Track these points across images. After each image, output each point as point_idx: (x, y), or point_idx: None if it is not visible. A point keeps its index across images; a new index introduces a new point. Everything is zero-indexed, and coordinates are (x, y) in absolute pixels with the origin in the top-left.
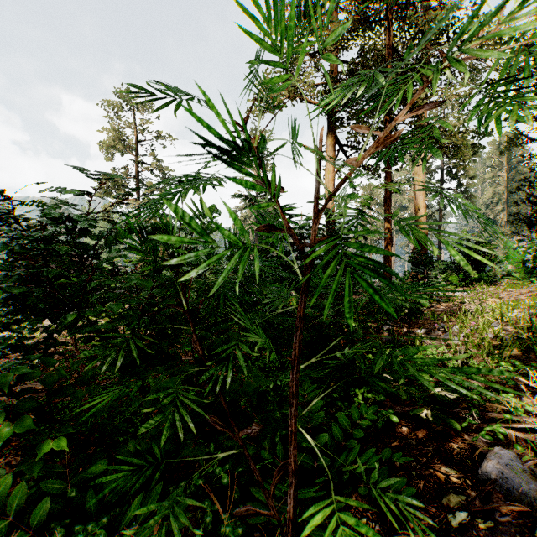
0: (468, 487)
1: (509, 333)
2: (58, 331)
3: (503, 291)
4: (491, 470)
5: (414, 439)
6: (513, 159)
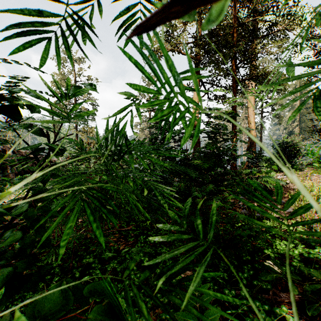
0: None
1: None
2: None
3: (310, 175)
4: None
5: None
6: None
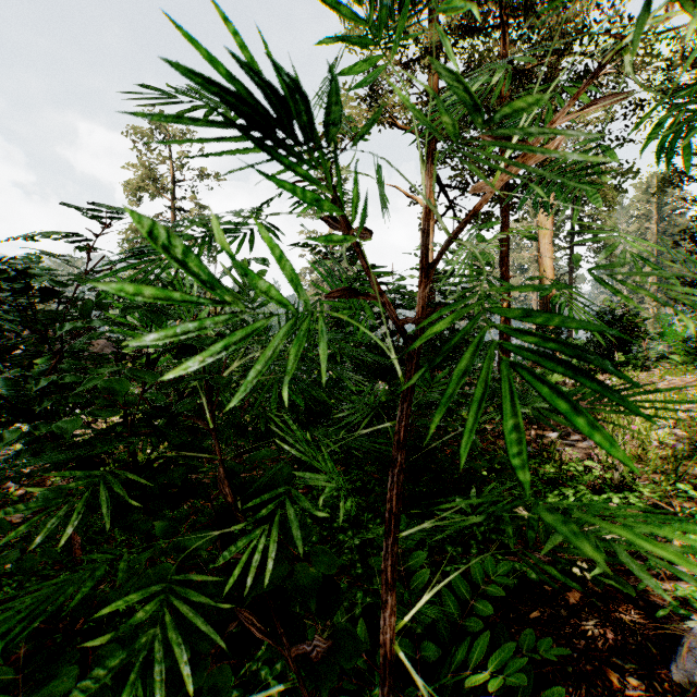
0: (658, 696)
1: (678, 439)
2: (43, 439)
3: (659, 379)
4: (692, 666)
5: (564, 606)
6: (664, 206)
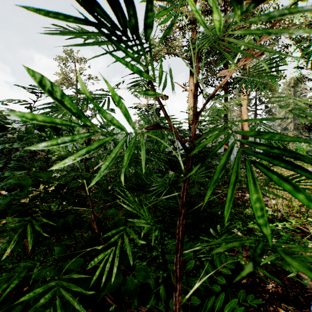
0: None
1: None
2: None
3: None
4: None
5: (257, 277)
6: (297, 92)
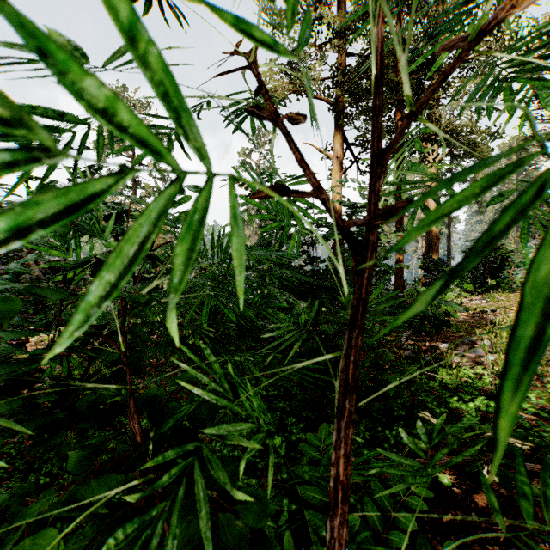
0: None
1: (549, 349)
2: None
3: None
4: None
5: (474, 509)
6: None
